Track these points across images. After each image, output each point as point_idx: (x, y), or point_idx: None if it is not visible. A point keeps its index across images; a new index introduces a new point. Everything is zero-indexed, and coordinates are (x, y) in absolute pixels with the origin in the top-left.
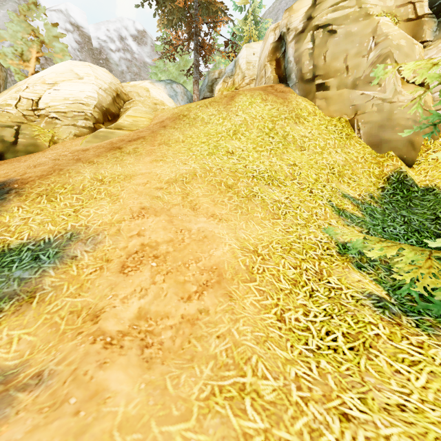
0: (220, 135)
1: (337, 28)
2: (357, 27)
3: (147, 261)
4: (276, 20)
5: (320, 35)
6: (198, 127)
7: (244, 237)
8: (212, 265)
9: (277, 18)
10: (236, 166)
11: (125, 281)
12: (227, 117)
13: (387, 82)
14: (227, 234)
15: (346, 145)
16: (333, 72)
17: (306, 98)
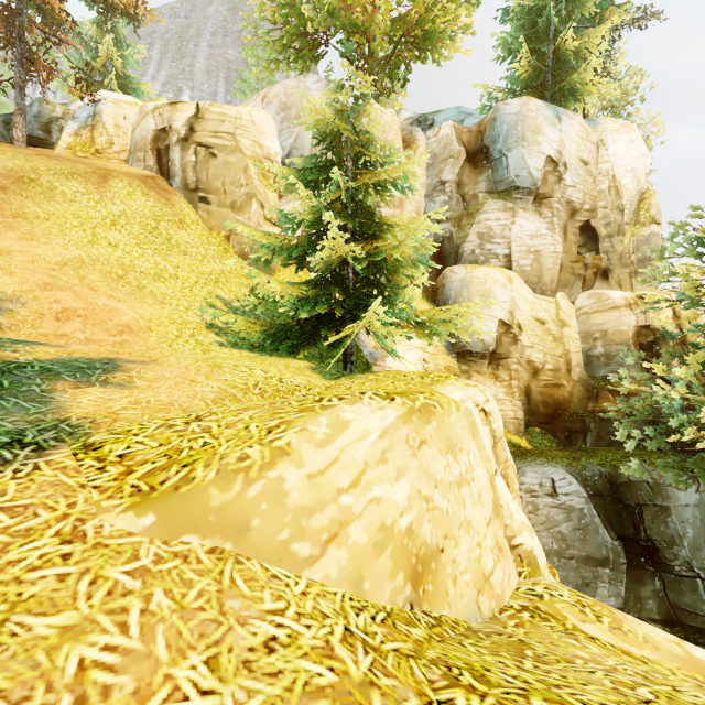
0: (94, 221)
1: (218, 153)
2: (234, 160)
3: (74, 318)
4: (151, 46)
5: (203, 153)
6: (60, 202)
7: (142, 313)
8: (123, 324)
9: (152, 44)
10: (123, 260)
11: (65, 326)
12: (101, 202)
13: (253, 215)
14: (128, 310)
15: (223, 257)
16: (214, 190)
17: (191, 205)
